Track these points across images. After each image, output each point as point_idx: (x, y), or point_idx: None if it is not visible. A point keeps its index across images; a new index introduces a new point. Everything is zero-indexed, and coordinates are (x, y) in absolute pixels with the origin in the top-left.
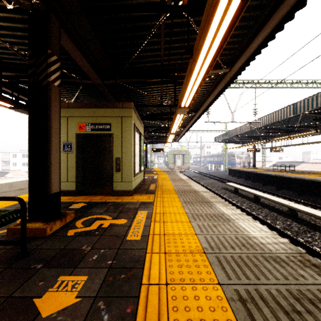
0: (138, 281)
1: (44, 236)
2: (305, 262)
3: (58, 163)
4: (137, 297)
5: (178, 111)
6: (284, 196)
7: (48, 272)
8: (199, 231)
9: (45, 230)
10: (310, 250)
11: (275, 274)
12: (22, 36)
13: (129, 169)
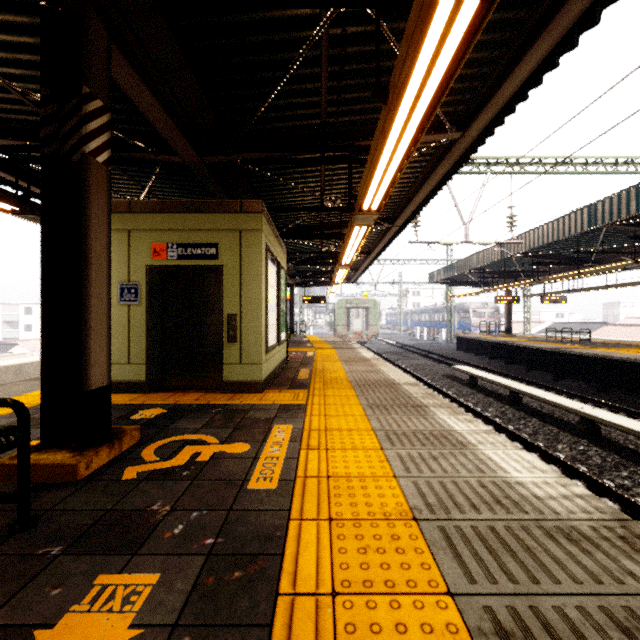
0: (271, 587)
1: (73, 482)
2: (635, 541)
3: (105, 325)
4: (267, 627)
5: (357, 219)
6: (570, 392)
7: (74, 564)
8: (403, 470)
9: (76, 469)
10: (630, 505)
11: (572, 569)
12: (34, 63)
13: (255, 337)
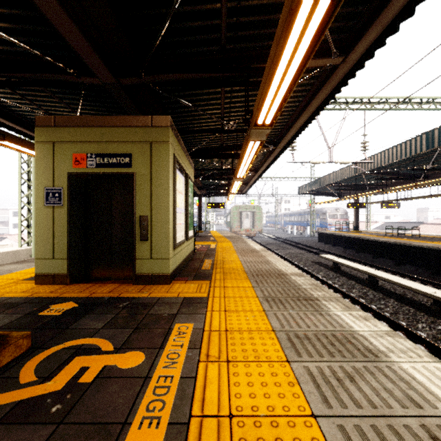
0: None
1: None
2: None
3: None
4: None
5: (252, 134)
6: (412, 276)
7: None
8: (320, 400)
9: None
10: None
11: None
12: None
13: (164, 236)
